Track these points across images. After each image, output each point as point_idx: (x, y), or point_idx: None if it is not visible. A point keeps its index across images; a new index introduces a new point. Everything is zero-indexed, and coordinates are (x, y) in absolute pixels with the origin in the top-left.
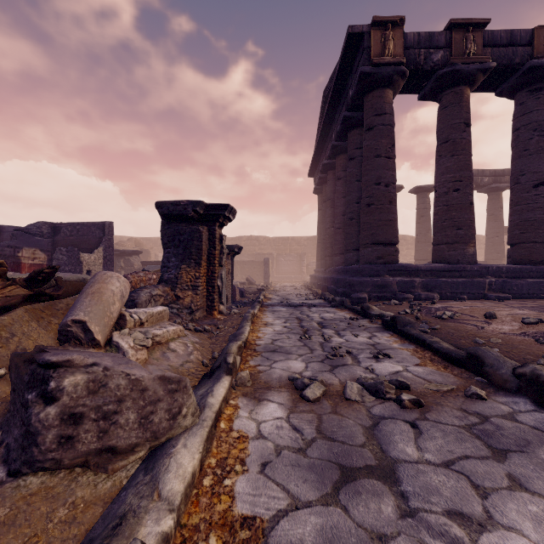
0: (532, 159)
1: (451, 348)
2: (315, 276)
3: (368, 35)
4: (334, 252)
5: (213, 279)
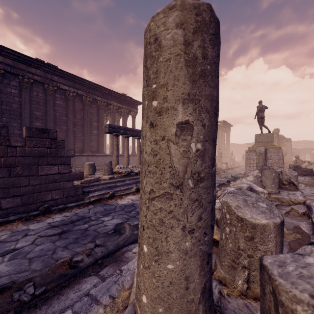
0: None
1: None
2: None
3: None
4: None
5: None
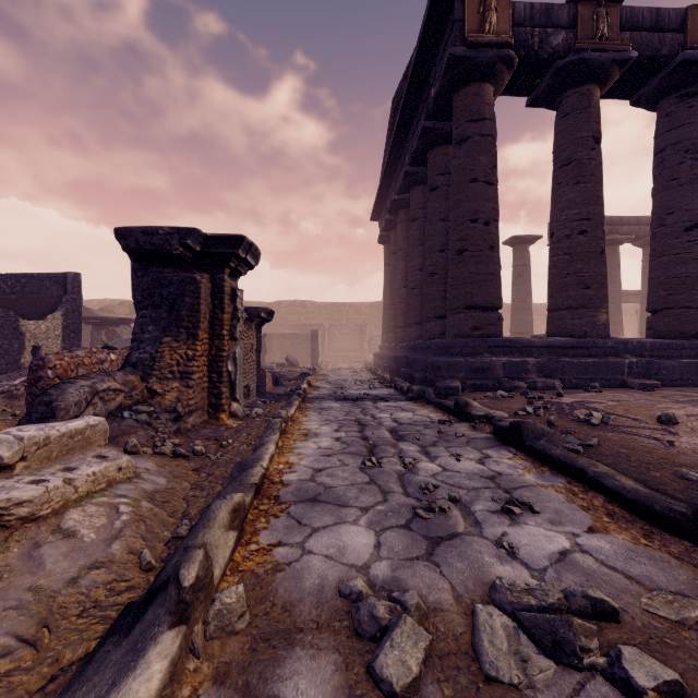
0: (683, 191)
1: (642, 490)
2: (381, 355)
3: (460, 1)
4: (408, 321)
5: (220, 360)
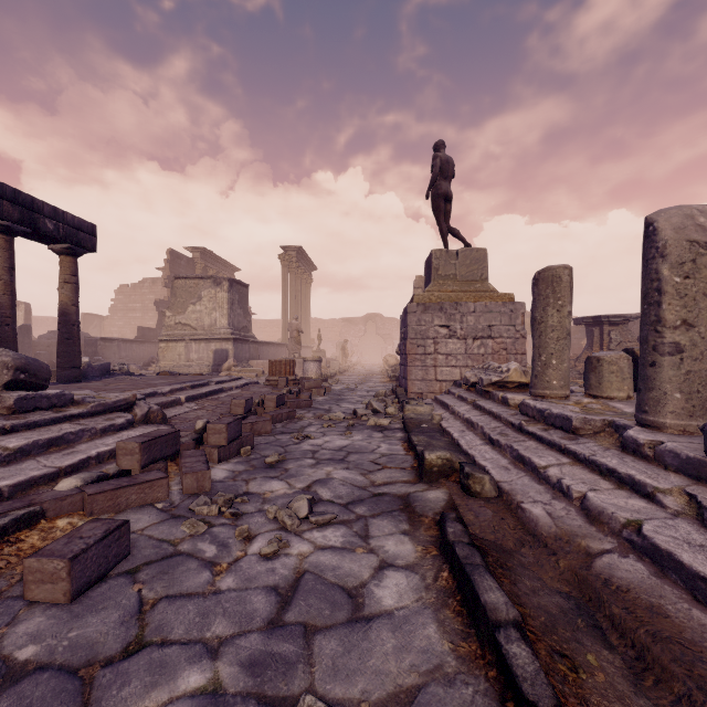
0: None
1: None
2: None
3: None
4: None
5: None
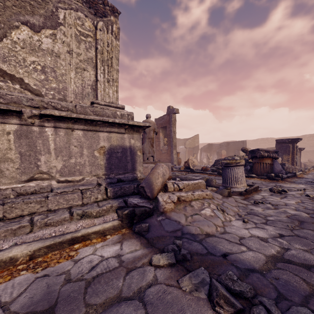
0: None
1: None
2: None
3: None
4: None
5: (293, 158)
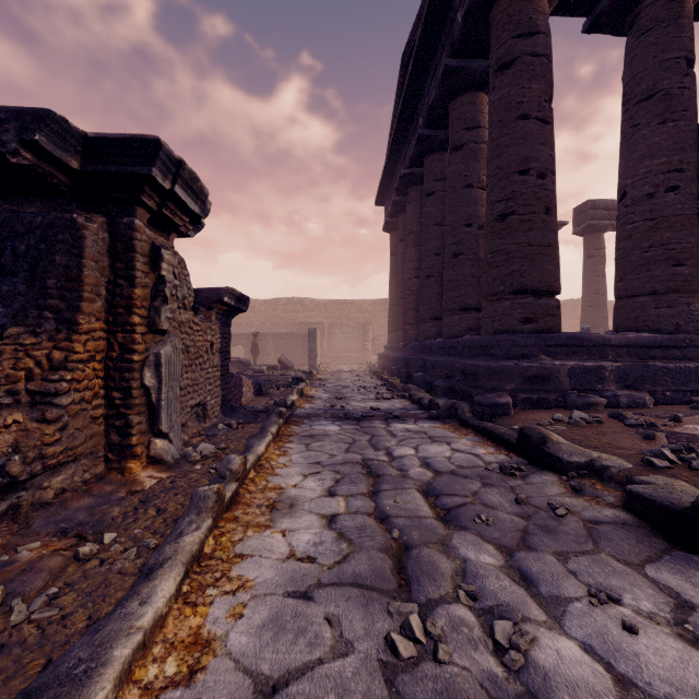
0: None
1: None
2: (387, 356)
3: None
4: (421, 315)
5: (127, 368)
